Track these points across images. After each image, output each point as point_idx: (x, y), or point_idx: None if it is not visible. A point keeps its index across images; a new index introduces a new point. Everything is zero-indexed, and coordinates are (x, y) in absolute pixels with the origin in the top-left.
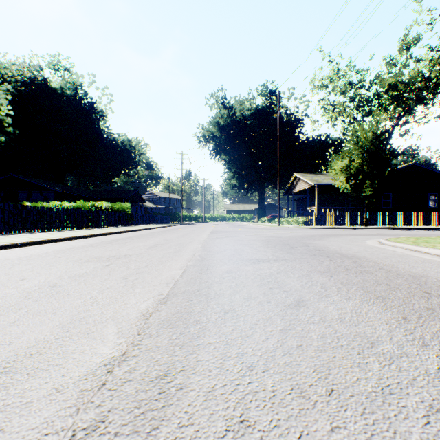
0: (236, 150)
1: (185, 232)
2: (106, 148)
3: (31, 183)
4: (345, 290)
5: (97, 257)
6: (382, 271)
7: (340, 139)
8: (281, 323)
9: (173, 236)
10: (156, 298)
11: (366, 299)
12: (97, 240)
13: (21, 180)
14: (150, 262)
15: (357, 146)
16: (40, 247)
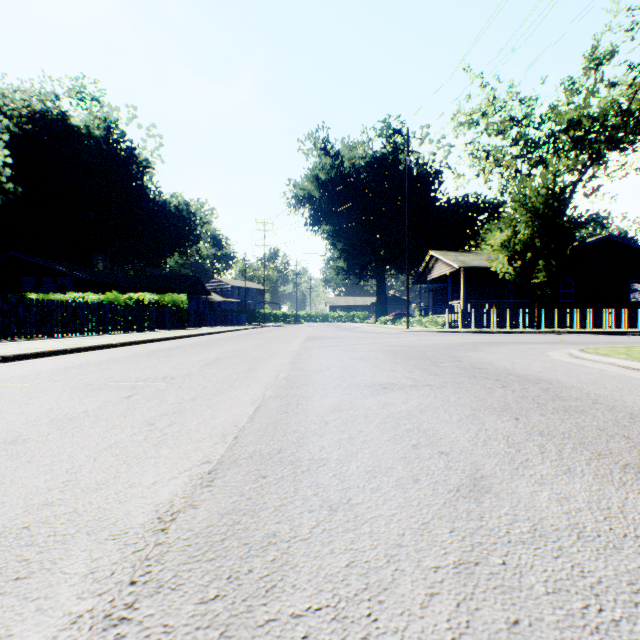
0: (344, 217)
1: (268, 339)
2: (152, 214)
3: (41, 266)
4: (554, 450)
5: (118, 381)
6: (602, 409)
7: (497, 201)
8: (453, 543)
9: (248, 344)
10: (195, 470)
11: (605, 472)
12: (130, 351)
13: (26, 261)
14: (202, 390)
15: (524, 210)
16: (35, 362)
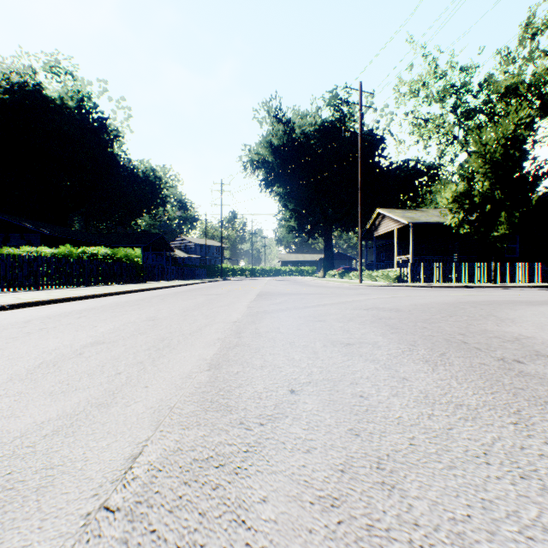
0: (295, 180)
1: (213, 296)
2: (122, 178)
3: (9, 223)
4: None
5: None
6: None
7: (436, 164)
8: None
9: (181, 305)
10: None
11: None
12: None
13: None
14: None
15: (483, 161)
16: None
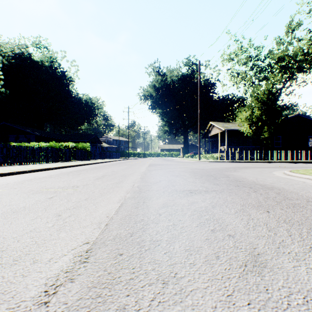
0: (168, 105)
1: (130, 165)
2: (74, 104)
3: (18, 129)
4: (297, 234)
5: (48, 188)
6: None
7: (243, 97)
8: None
9: (119, 168)
10: (78, 249)
11: None
12: (59, 171)
13: (11, 127)
14: (92, 194)
15: (257, 101)
16: (8, 178)
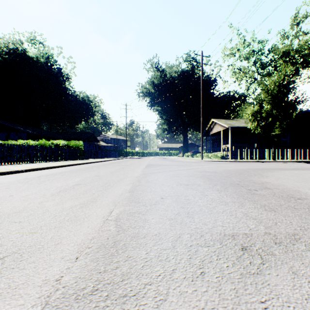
0: (167, 102)
1: (123, 166)
2: (70, 101)
3: (9, 127)
4: None
5: None
6: None
7: (245, 94)
8: None
9: (109, 170)
10: None
11: None
12: (24, 176)
13: (1, 124)
14: None
15: (267, 94)
16: None
